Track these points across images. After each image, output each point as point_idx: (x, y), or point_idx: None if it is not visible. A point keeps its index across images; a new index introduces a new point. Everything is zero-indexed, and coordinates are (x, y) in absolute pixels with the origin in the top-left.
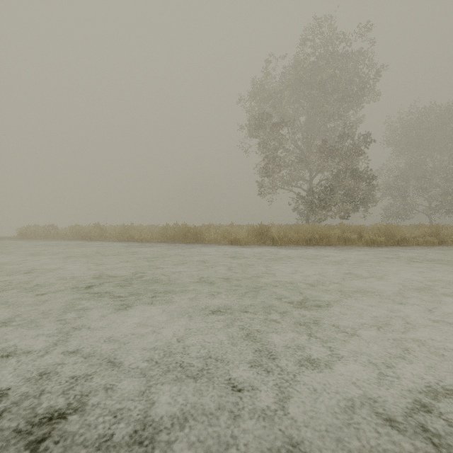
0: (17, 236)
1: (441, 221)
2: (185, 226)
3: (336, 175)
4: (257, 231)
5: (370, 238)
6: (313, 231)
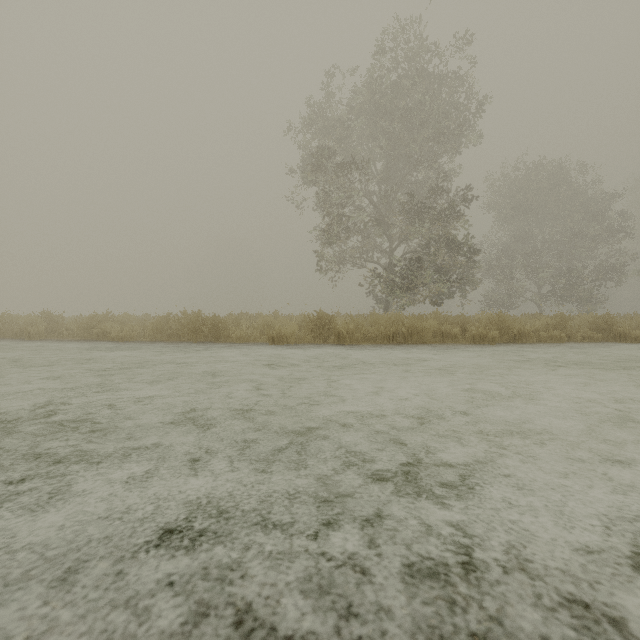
0: None
1: (548, 312)
2: (197, 314)
3: (426, 246)
4: (314, 322)
5: (479, 332)
6: (397, 322)
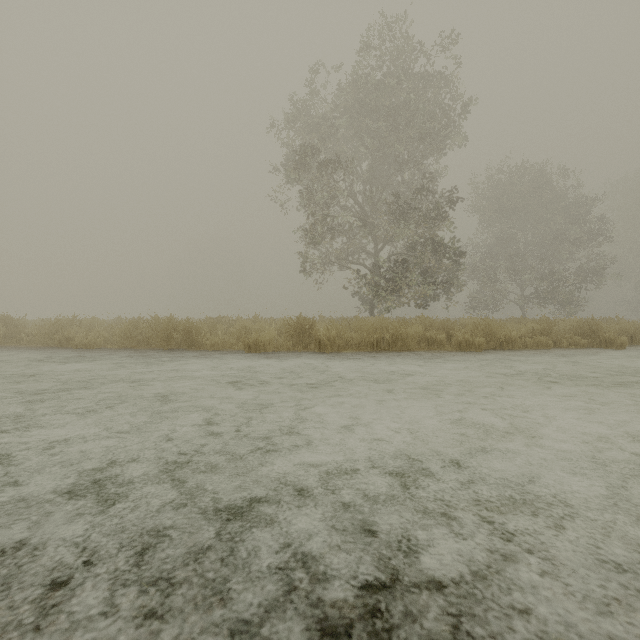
0: None
1: (530, 313)
2: (167, 320)
3: (411, 247)
4: (294, 328)
5: (465, 338)
6: (381, 328)
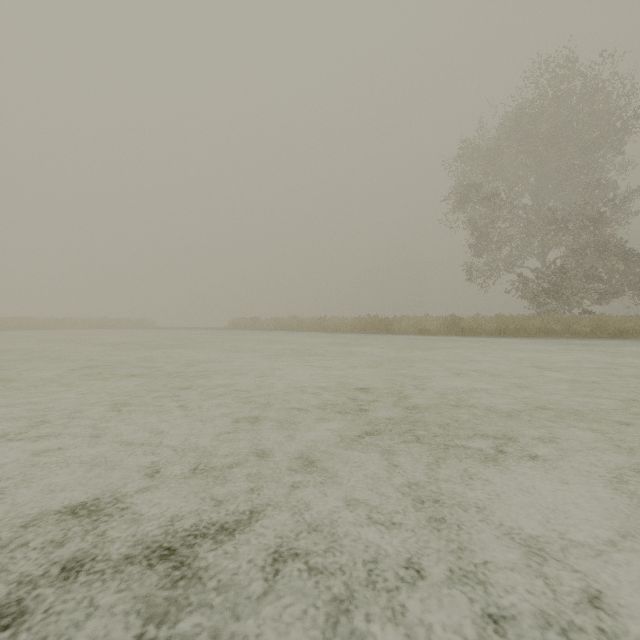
0: (228, 327)
1: None
2: (376, 317)
3: (574, 251)
4: (448, 321)
5: (573, 329)
6: (512, 322)
